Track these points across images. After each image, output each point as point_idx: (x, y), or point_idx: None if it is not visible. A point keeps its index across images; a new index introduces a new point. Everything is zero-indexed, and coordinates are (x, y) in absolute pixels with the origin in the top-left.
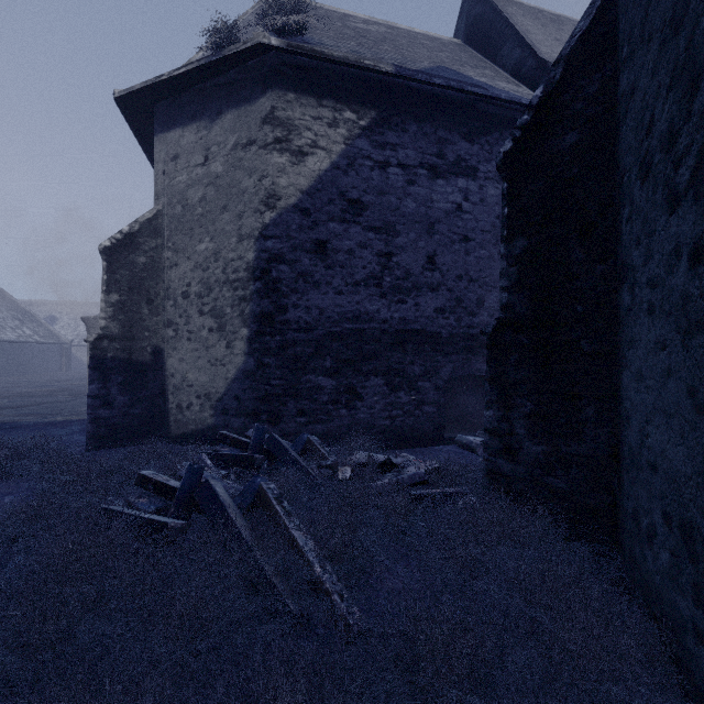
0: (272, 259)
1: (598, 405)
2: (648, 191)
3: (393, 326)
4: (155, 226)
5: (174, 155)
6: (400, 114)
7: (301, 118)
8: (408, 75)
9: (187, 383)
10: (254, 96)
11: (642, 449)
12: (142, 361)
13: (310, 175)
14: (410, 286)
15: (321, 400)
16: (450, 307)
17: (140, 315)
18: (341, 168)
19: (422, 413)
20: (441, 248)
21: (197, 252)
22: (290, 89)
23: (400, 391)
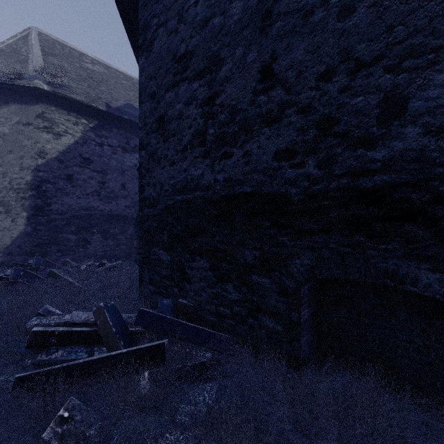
0: (42, 181)
1: None
2: None
3: (106, 212)
4: None
5: None
6: (109, 124)
7: (59, 119)
8: (112, 112)
9: None
10: (31, 102)
11: None
12: None
13: (64, 145)
14: (114, 196)
15: (70, 245)
16: (132, 205)
17: None
18: (80, 144)
19: (120, 248)
20: (128, 181)
21: None
22: (53, 105)
23: (109, 240)
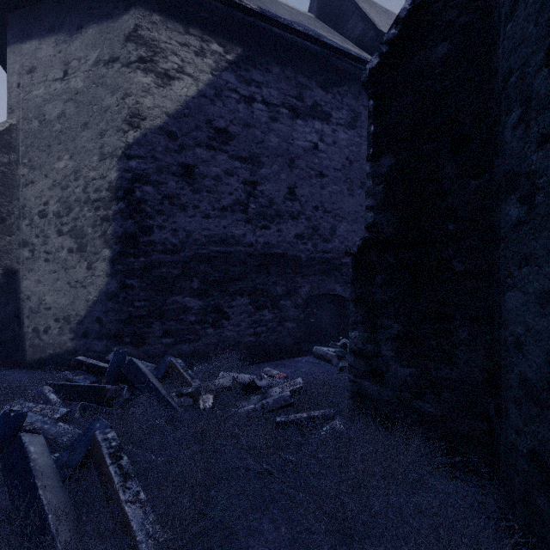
0: (135, 178)
1: (472, 327)
2: None
3: (258, 249)
4: (8, 140)
5: (30, 68)
6: (265, 56)
7: (168, 41)
8: (272, 16)
9: (44, 306)
10: (117, 12)
11: None
12: None
13: (177, 99)
14: (274, 213)
15: (188, 321)
16: (308, 234)
17: None
18: (208, 97)
19: (284, 328)
20: (300, 181)
21: (55, 170)
22: (156, 11)
23: (265, 309)
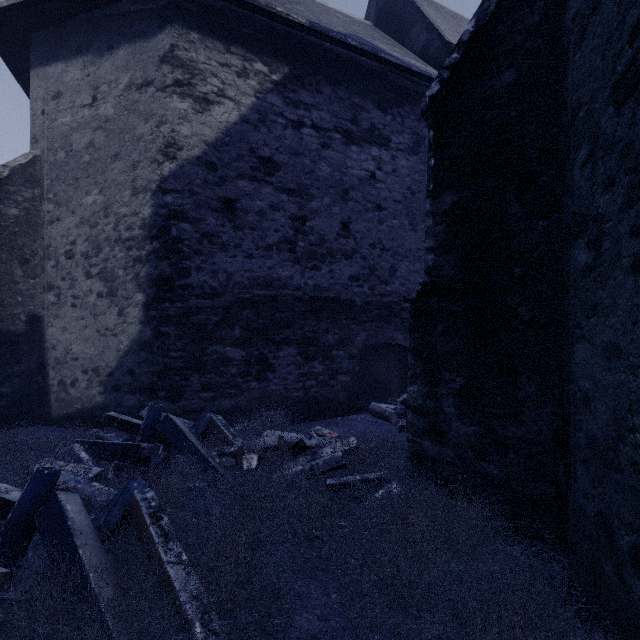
0: (171, 215)
1: (540, 381)
2: (635, 112)
3: (307, 293)
4: (32, 173)
5: (55, 93)
6: (315, 74)
7: (206, 62)
8: (323, 31)
9: (71, 356)
10: (151, 31)
11: (621, 444)
12: (13, 331)
13: (217, 126)
14: (325, 252)
15: (229, 373)
16: (364, 275)
17: (10, 276)
18: (251, 123)
19: (337, 382)
20: (355, 215)
21: (83, 205)
22: (194, 28)
23: (315, 360)
